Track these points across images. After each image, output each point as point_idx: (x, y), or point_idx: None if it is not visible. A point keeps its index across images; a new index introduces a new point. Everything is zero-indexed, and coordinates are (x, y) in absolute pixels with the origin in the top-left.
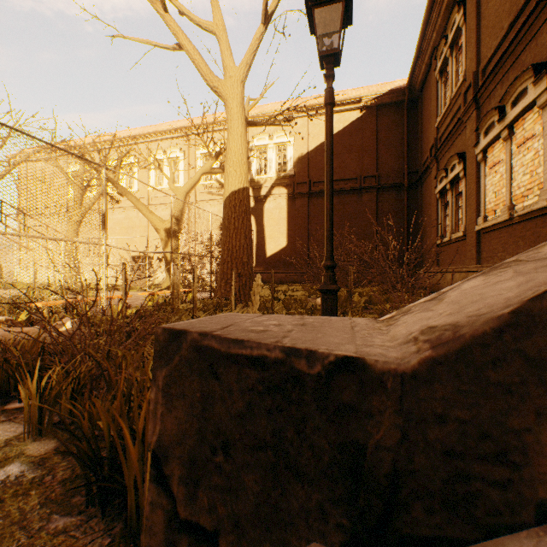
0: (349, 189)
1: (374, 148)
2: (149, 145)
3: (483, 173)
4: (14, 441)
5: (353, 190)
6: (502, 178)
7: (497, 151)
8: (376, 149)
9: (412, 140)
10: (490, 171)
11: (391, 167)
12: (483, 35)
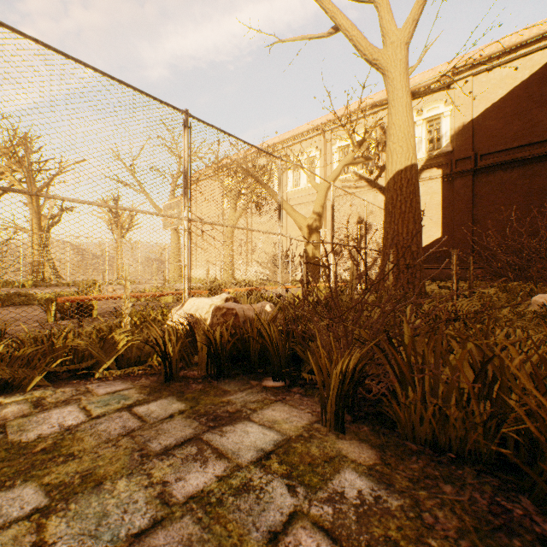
0: (541, 155)
1: None
2: (287, 150)
3: None
4: (315, 432)
5: None
6: None
7: None
8: None
9: None
10: None
11: None
12: None
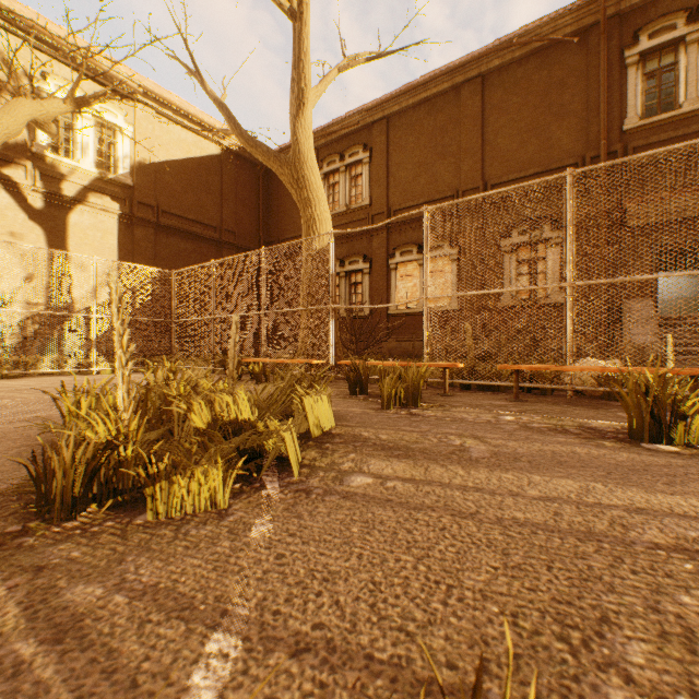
0: (210, 238)
1: (234, 200)
2: None
3: (395, 278)
4: None
5: (213, 240)
6: (416, 286)
7: (410, 269)
8: (236, 203)
9: (265, 210)
10: (401, 278)
11: (247, 228)
12: (393, 188)
